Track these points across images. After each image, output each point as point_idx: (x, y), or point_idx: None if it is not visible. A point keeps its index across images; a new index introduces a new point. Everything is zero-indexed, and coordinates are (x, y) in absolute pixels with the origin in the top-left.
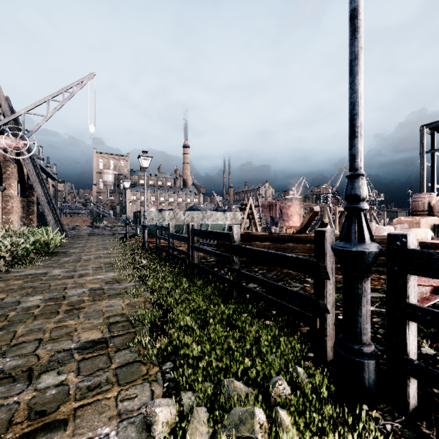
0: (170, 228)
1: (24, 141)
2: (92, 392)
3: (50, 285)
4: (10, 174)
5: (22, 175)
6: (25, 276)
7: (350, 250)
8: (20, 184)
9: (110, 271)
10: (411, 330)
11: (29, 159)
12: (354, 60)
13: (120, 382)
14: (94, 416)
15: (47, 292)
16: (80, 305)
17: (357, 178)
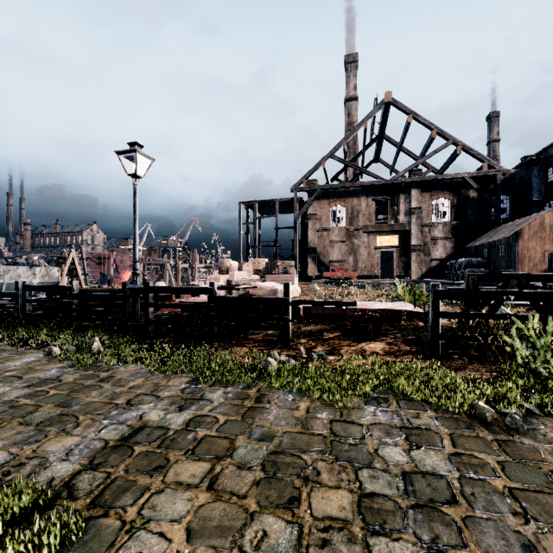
0: None
1: None
2: (4, 359)
3: None
4: None
5: None
6: None
7: (132, 287)
8: None
9: None
10: (151, 311)
11: None
12: (135, 221)
13: (18, 355)
14: (15, 360)
15: None
16: None
17: (136, 263)
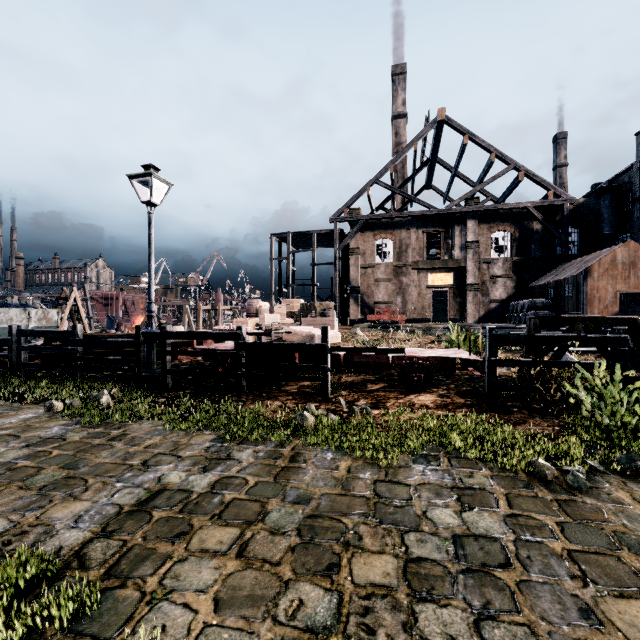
0: None
1: None
2: None
3: None
4: None
5: None
6: None
7: (147, 332)
8: None
9: None
10: (168, 360)
11: None
12: (150, 256)
13: (13, 411)
14: (10, 416)
15: None
16: None
17: (151, 304)
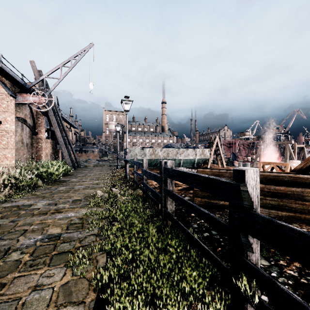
0: (143, 164)
1: (44, 98)
2: None
3: (15, 225)
4: (40, 123)
5: (51, 124)
6: (10, 208)
7: None
8: (50, 130)
9: (85, 207)
10: None
11: (52, 112)
12: None
13: None
14: None
15: (1, 238)
16: (5, 277)
17: None
